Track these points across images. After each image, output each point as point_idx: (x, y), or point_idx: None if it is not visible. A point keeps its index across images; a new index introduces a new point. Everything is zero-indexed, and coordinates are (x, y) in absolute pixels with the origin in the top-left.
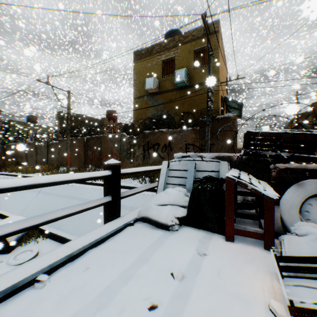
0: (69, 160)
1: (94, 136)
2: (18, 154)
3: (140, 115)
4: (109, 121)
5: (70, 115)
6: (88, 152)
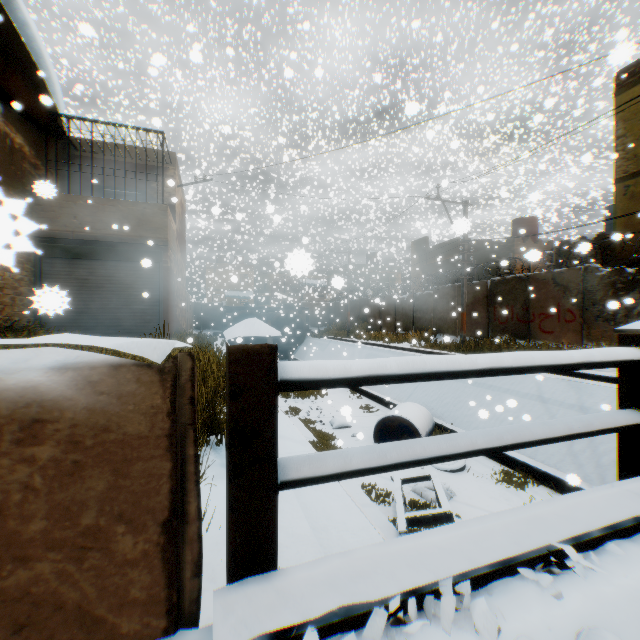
0: (464, 322)
1: (510, 277)
2: (367, 314)
3: (637, 215)
4: (524, 241)
5: (466, 243)
6: (496, 309)
